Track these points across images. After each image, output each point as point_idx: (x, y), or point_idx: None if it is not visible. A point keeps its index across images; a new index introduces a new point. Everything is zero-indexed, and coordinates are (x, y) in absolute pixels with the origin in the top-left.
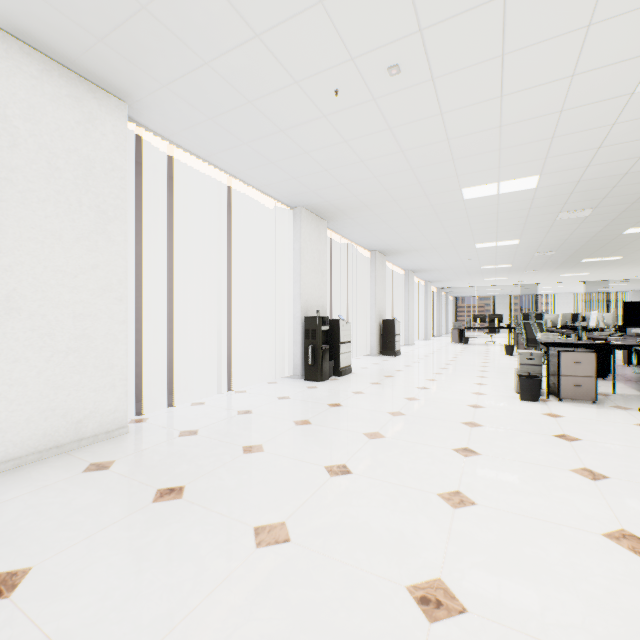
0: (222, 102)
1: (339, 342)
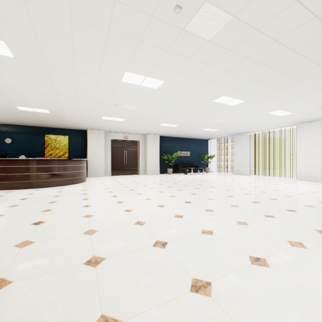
0: None
1: None
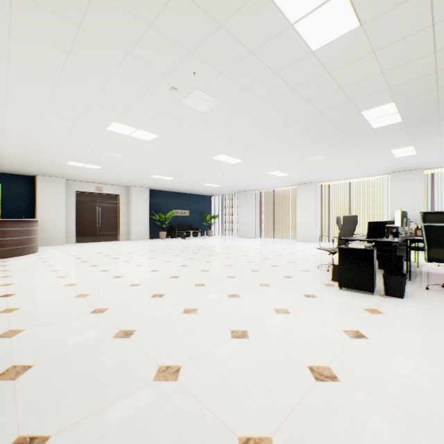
0: (316, 179)
1: None
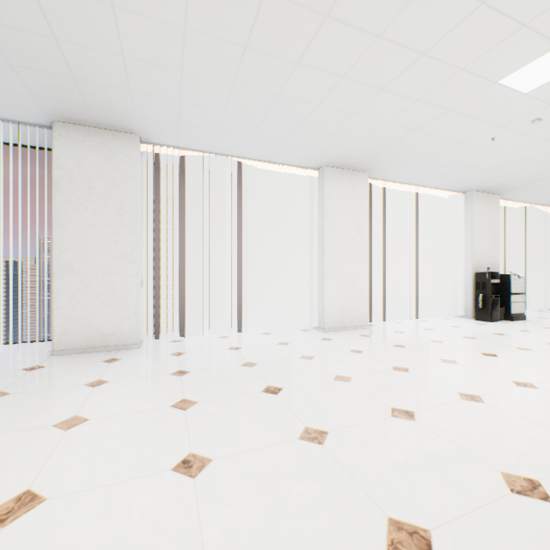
0: (417, 161)
1: (509, 293)
